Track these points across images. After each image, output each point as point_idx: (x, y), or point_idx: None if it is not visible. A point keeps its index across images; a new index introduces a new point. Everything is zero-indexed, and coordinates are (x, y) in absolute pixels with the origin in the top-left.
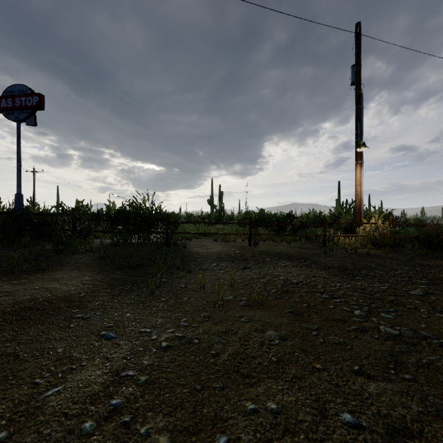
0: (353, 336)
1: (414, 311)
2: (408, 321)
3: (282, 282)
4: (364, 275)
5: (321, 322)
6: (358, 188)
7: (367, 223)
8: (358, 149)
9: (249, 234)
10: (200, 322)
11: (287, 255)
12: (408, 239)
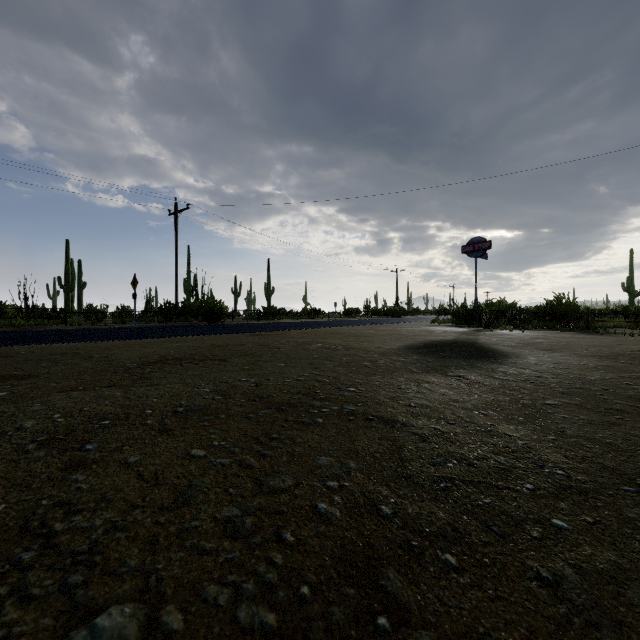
0: None
1: None
2: None
3: None
4: None
5: None
6: None
7: None
8: None
9: None
10: None
11: None
12: None
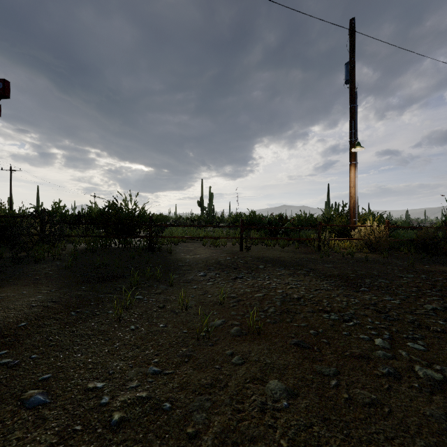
0: (386, 387)
1: (443, 337)
2: (444, 355)
3: (281, 297)
4: (369, 285)
5: (338, 361)
6: (353, 190)
7: (363, 226)
8: (353, 149)
9: (240, 238)
10: (177, 364)
11: (282, 261)
12: (400, 242)
